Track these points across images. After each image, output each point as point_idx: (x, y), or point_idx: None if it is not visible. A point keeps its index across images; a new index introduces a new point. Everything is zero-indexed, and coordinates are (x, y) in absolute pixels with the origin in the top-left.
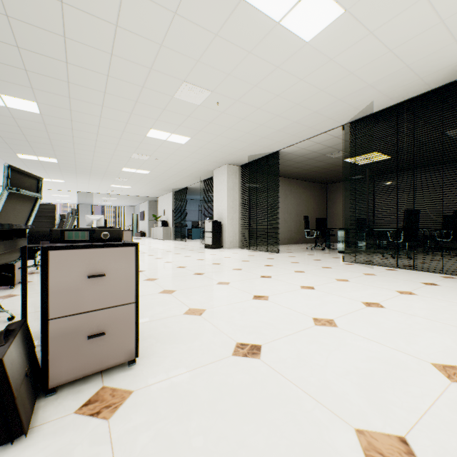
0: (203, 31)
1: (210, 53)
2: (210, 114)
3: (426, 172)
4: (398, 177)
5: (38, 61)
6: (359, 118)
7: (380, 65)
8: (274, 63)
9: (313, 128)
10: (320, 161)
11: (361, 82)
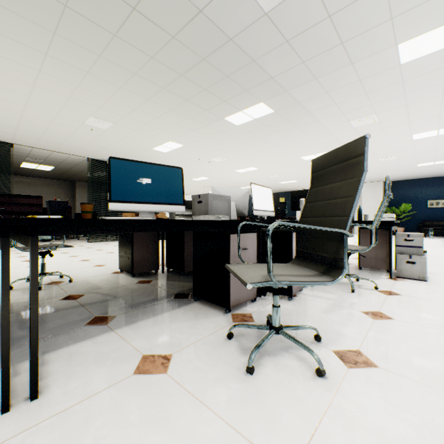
0: (156, 134)
1: (143, 133)
2: (70, 124)
3: (45, 182)
4: (22, 180)
5: (119, 73)
6: (100, 159)
7: (142, 158)
8: (139, 144)
9: (76, 152)
10: (6, 157)
11: (131, 157)
